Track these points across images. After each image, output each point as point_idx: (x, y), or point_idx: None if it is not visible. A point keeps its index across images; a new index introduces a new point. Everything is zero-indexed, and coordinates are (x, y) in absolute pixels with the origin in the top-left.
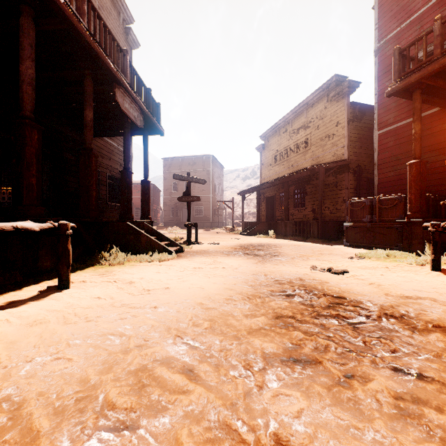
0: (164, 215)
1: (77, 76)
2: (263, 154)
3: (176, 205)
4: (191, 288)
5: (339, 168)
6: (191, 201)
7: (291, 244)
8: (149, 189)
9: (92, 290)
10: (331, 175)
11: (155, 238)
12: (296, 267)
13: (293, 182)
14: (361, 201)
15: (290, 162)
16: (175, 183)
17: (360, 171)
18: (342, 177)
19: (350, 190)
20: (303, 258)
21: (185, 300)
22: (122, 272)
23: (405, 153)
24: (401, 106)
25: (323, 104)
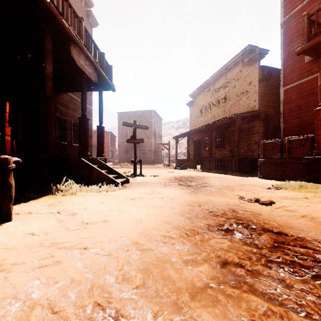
0: (118, 154)
1: (39, 36)
2: (191, 108)
3: (127, 147)
4: (129, 220)
5: (252, 118)
6: (137, 142)
7: (215, 176)
8: (103, 133)
9: (31, 224)
10: (245, 123)
11: (106, 172)
12: (225, 197)
13: (214, 129)
14: (272, 141)
15: (213, 114)
16: (127, 131)
17: (268, 120)
18: (254, 124)
19: (260, 134)
20: (229, 189)
21: (121, 237)
22: (70, 202)
23: (307, 104)
24: (303, 67)
25: (238, 69)
